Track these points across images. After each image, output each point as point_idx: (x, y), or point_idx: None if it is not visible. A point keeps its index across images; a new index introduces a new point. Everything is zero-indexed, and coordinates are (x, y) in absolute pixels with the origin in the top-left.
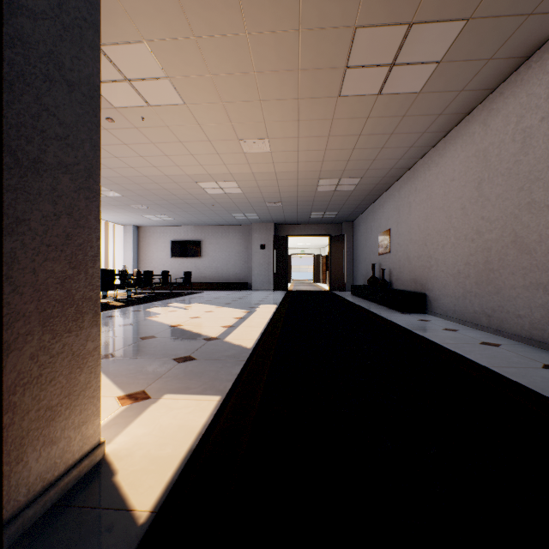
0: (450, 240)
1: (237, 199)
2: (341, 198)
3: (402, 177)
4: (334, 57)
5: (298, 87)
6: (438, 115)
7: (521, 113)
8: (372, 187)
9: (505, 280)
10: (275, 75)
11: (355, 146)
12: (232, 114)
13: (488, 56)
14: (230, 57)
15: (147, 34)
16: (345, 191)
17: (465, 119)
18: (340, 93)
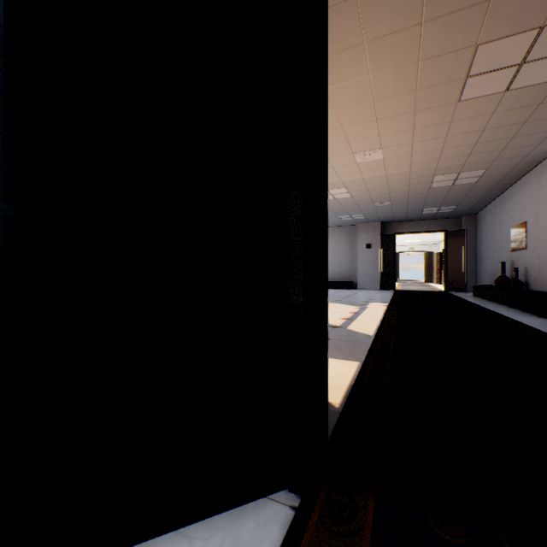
0: None
1: (344, 203)
2: (460, 191)
3: (543, 163)
4: (454, 72)
5: (414, 102)
6: None
7: None
8: (501, 177)
9: None
10: (393, 99)
11: (477, 140)
12: (349, 135)
13: None
14: (353, 94)
15: None
16: (465, 184)
17: None
18: (459, 99)
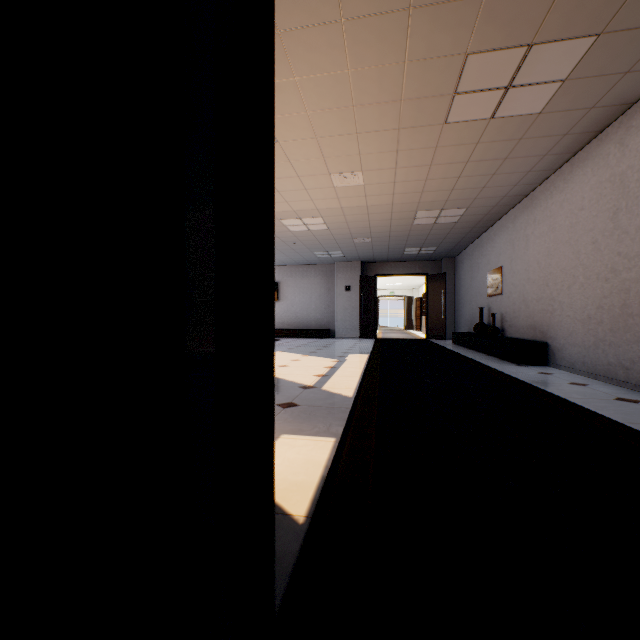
0: (578, 280)
1: (321, 236)
2: (442, 231)
3: (517, 206)
4: (442, 84)
5: (399, 117)
6: (563, 135)
7: None
8: (480, 218)
9: None
10: (375, 108)
11: (461, 174)
12: (325, 149)
13: (625, 69)
14: (329, 93)
15: None
16: (446, 224)
17: (597, 138)
18: (446, 120)
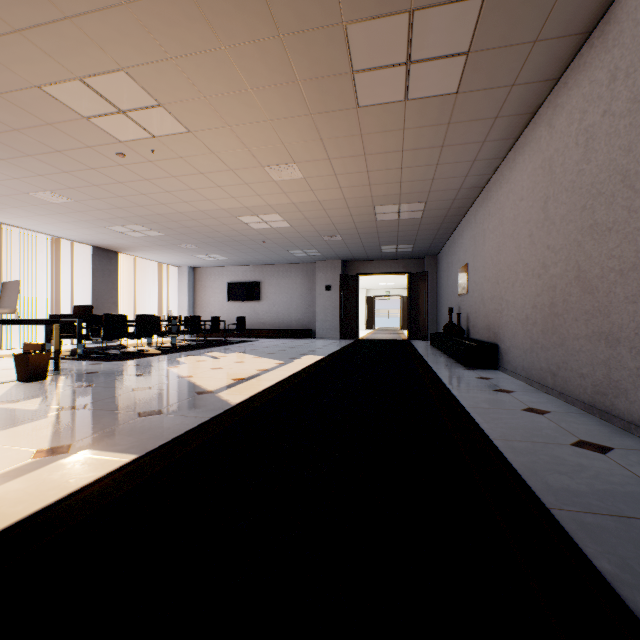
0: (519, 277)
1: (288, 234)
2: (411, 228)
3: (478, 199)
4: (334, 61)
5: (305, 101)
6: (494, 118)
7: (583, 108)
8: (444, 213)
9: (569, 328)
10: (274, 91)
11: (402, 164)
12: (244, 138)
13: (531, 37)
14: (216, 75)
15: (123, 61)
16: (412, 219)
17: (532, 121)
18: (358, 104)
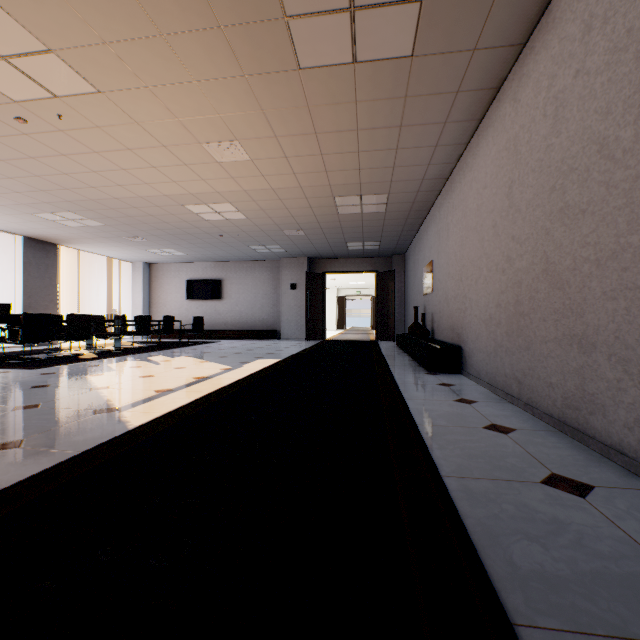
0: (483, 272)
1: (245, 227)
2: (375, 223)
3: (442, 192)
4: None
5: (234, 56)
6: (455, 93)
7: (553, 71)
8: (409, 207)
9: (536, 330)
10: (193, 38)
11: (359, 147)
12: (169, 105)
13: None
14: (113, 9)
15: None
16: (375, 213)
17: (496, 98)
18: (298, 64)
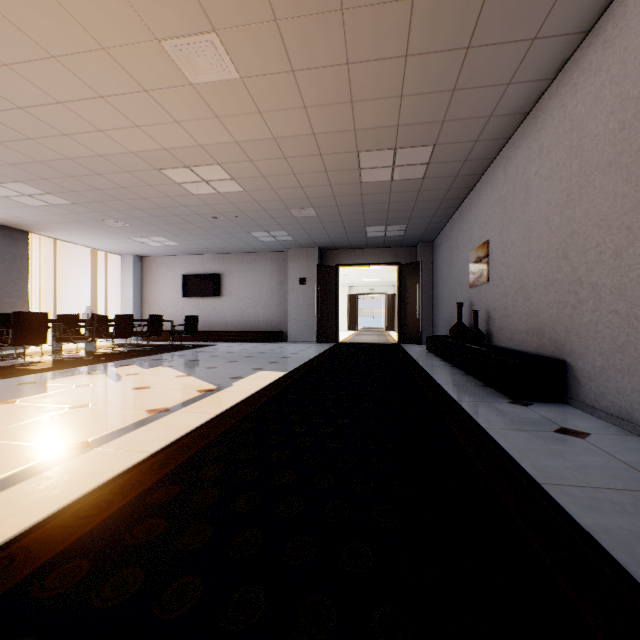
0: None
1: (243, 204)
2: (406, 197)
3: (511, 140)
4: None
5: None
6: None
7: None
8: (456, 169)
9: None
10: None
11: (408, 44)
12: None
13: None
14: None
15: None
16: (409, 181)
17: None
18: None
